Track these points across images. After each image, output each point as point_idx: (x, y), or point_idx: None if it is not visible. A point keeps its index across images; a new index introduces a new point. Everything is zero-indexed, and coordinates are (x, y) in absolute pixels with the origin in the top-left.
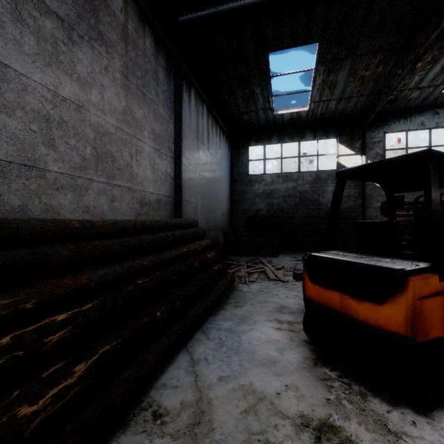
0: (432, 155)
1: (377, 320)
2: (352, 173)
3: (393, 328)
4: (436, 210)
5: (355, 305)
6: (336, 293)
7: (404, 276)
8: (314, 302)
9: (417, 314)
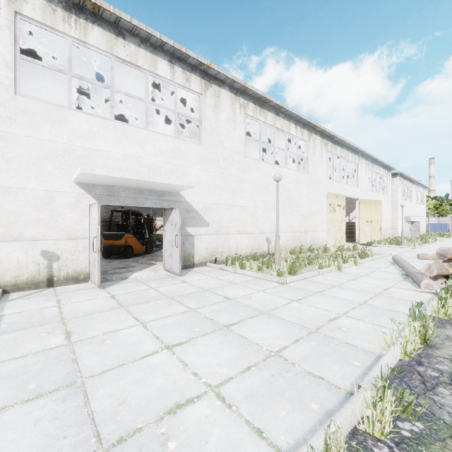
0: (131, 210)
1: (120, 243)
2: (115, 211)
3: (122, 244)
4: (131, 222)
5: (116, 242)
6: (112, 240)
7: (124, 234)
8: (106, 245)
9: (126, 240)
